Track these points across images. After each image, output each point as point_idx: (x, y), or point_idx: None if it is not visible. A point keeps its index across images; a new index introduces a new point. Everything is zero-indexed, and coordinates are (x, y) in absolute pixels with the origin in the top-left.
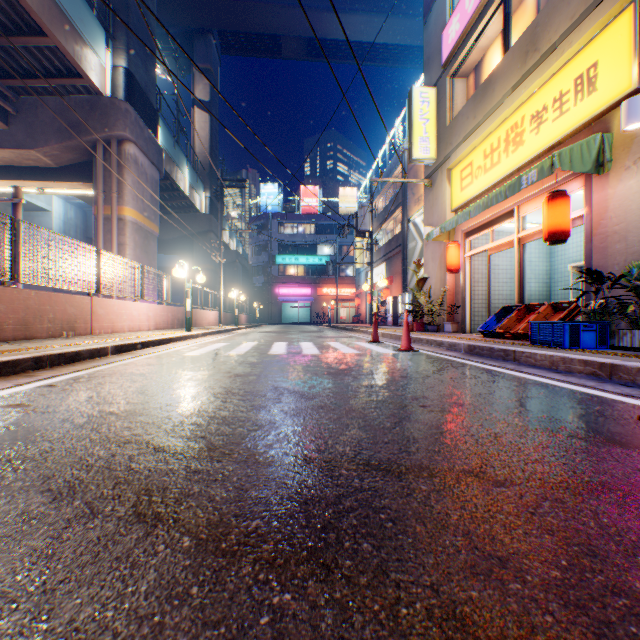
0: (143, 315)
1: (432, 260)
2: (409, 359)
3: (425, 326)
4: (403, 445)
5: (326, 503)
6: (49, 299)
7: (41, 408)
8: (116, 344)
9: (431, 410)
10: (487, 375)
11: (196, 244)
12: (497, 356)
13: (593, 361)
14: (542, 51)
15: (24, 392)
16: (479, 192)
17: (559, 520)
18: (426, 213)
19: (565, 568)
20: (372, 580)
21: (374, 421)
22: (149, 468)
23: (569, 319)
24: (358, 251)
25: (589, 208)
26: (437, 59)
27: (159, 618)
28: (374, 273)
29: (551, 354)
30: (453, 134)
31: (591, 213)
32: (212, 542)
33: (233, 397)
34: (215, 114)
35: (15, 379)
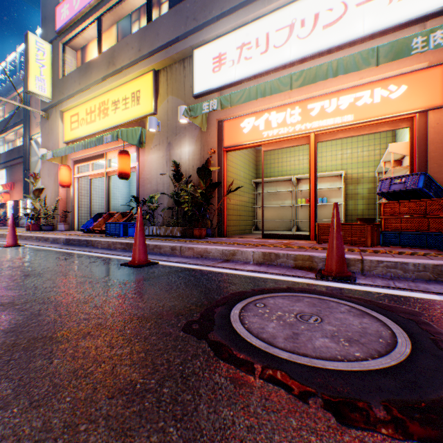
0: None
1: (50, 175)
2: (11, 252)
3: (43, 226)
4: None
5: None
6: None
7: None
8: None
9: (0, 282)
10: (67, 256)
11: None
12: (84, 244)
13: (125, 242)
14: (118, 68)
15: None
16: (84, 136)
17: (36, 309)
18: (44, 138)
19: (21, 323)
20: None
21: None
22: None
23: (130, 221)
24: None
25: (139, 164)
26: (54, 24)
27: None
28: None
29: (109, 240)
30: (66, 87)
31: (140, 166)
32: None
33: None
34: None
35: None
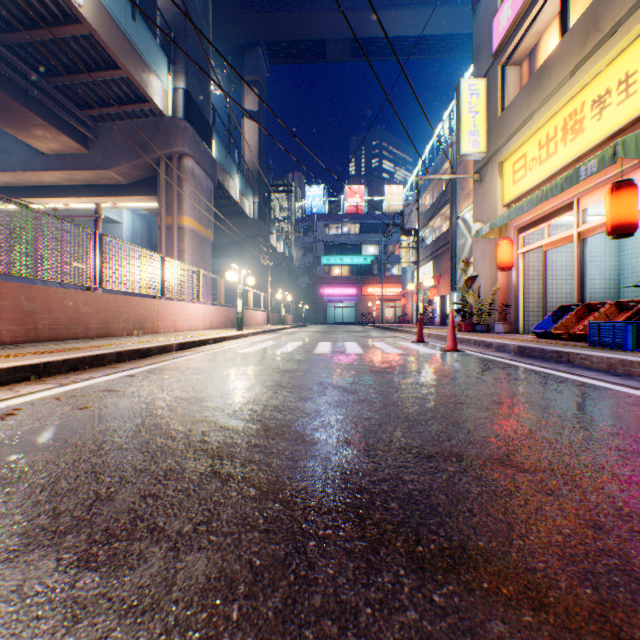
0: (200, 315)
1: (482, 258)
2: (453, 359)
3: (474, 326)
4: (436, 435)
5: (362, 474)
6: (124, 302)
7: (128, 393)
8: (179, 342)
9: (468, 407)
10: (534, 376)
11: (245, 248)
12: (549, 358)
13: None
14: (604, 31)
15: (113, 380)
16: (533, 185)
17: (573, 501)
18: (475, 209)
19: (567, 534)
20: (396, 527)
21: (411, 414)
22: (218, 441)
23: (636, 319)
24: (404, 250)
25: None
26: (487, 48)
27: (237, 535)
28: (420, 272)
29: (608, 356)
30: (504, 125)
31: None
32: (271, 493)
33: (283, 389)
34: (263, 123)
35: (104, 370)
